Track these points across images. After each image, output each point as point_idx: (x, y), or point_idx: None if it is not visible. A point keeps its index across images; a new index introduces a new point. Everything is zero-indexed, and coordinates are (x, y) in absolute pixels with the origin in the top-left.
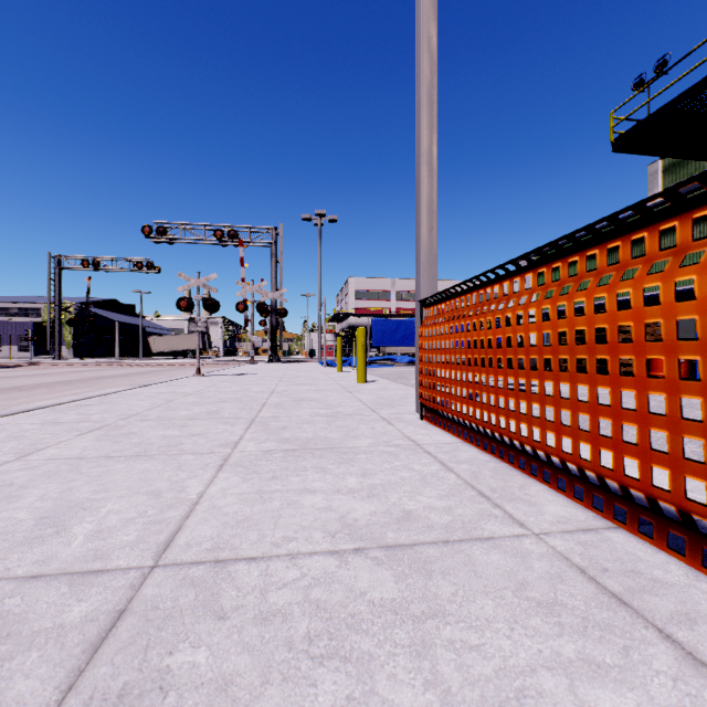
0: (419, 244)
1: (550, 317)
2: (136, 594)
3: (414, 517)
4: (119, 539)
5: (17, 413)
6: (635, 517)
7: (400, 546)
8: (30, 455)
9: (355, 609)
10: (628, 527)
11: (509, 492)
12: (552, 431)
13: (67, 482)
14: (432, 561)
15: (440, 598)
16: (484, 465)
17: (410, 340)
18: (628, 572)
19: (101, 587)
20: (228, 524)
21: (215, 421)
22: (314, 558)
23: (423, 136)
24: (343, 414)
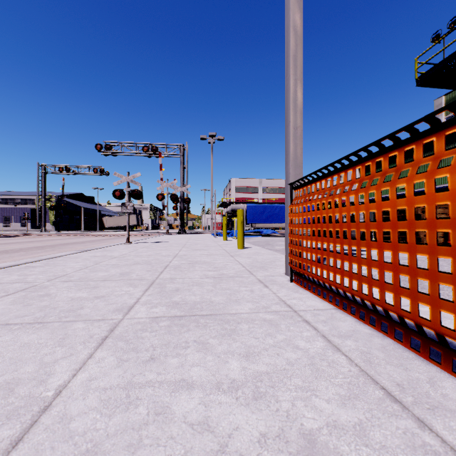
0: (287, 139)
1: None
2: None
3: (321, 451)
4: None
5: None
6: None
7: None
8: None
9: None
10: None
11: (422, 391)
12: None
13: None
14: None
15: None
16: (369, 341)
17: (272, 219)
18: None
19: None
20: None
21: (123, 282)
22: None
23: (291, 52)
24: (226, 276)
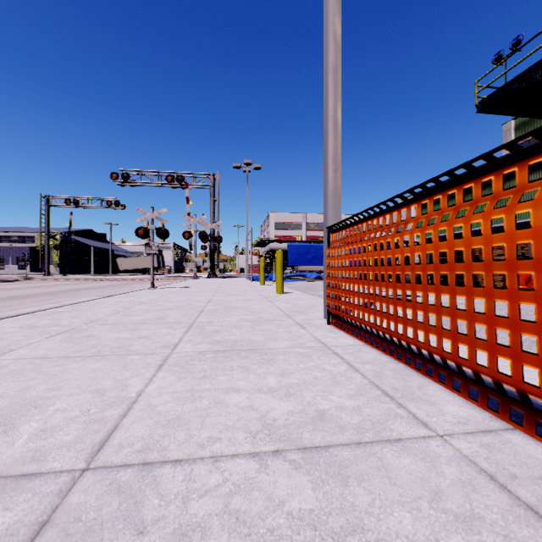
0: (326, 182)
1: (447, 238)
2: (61, 502)
3: (328, 417)
4: (59, 439)
5: (3, 318)
6: (533, 420)
7: (316, 448)
8: (3, 355)
9: (273, 522)
10: (525, 429)
11: (410, 391)
12: (449, 338)
13: (27, 380)
14: (347, 465)
15: (357, 509)
16: (385, 366)
17: (317, 261)
18: (536, 479)
19: (30, 493)
20: (159, 423)
21: (161, 325)
22: (235, 461)
23: (330, 94)
24: (264, 320)
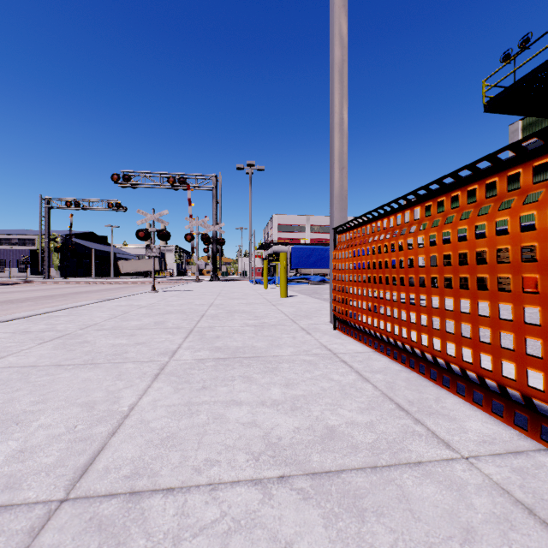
0: (332, 181)
1: (467, 237)
2: (31, 544)
3: (338, 435)
4: (38, 462)
5: None
6: None
7: (326, 473)
8: None
9: None
10: None
11: (426, 405)
12: (469, 347)
13: (12, 391)
14: (362, 495)
15: None
16: (397, 375)
17: (321, 263)
18: None
19: None
20: (152, 442)
21: (160, 330)
22: (235, 489)
23: (336, 89)
24: (268, 325)
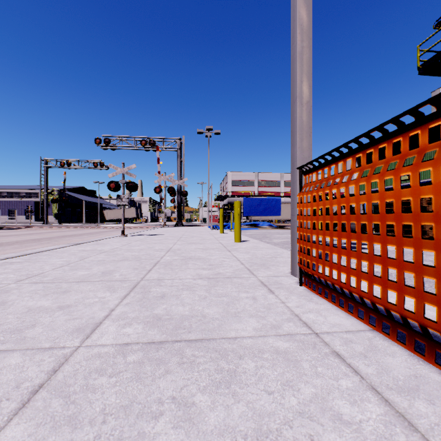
0: (294, 117)
1: None
2: None
3: None
4: None
5: None
6: None
7: None
8: None
9: None
10: None
11: None
12: None
13: None
14: None
15: None
16: None
17: (268, 212)
18: None
19: None
20: None
21: (101, 285)
22: None
23: (299, 14)
24: (223, 277)
